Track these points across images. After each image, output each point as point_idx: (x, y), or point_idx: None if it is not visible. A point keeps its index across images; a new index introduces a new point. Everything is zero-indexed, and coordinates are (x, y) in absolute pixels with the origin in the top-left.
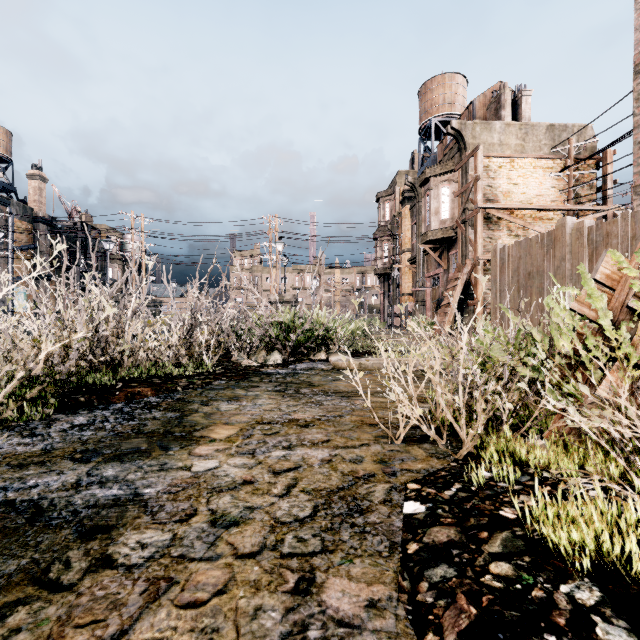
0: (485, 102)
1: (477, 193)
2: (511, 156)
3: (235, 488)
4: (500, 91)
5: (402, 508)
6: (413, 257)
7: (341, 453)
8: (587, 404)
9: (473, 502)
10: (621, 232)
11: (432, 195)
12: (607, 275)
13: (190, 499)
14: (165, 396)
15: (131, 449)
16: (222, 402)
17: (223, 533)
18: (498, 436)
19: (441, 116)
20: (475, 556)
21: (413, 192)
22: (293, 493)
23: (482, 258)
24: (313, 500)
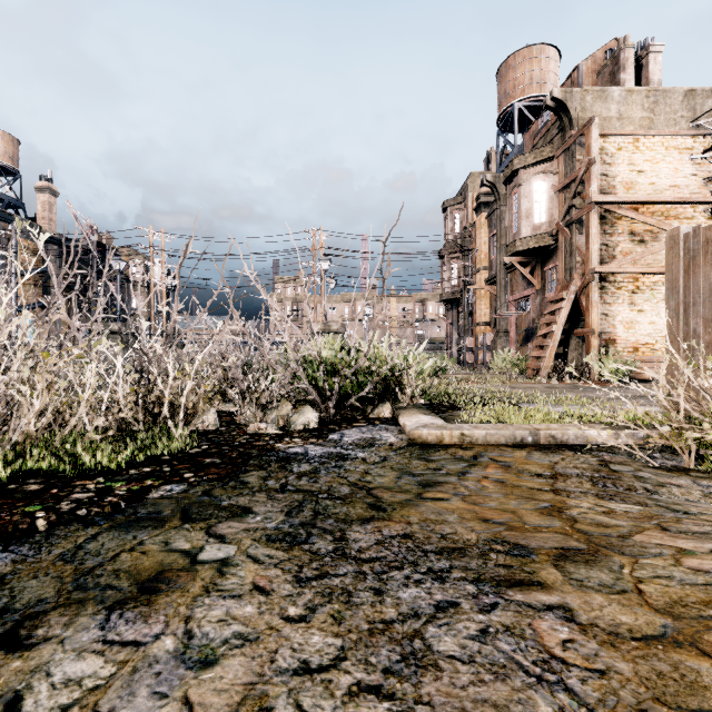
0: (594, 67)
1: (590, 182)
2: (635, 133)
3: None
4: (619, 47)
5: None
6: (492, 276)
7: None
8: None
9: None
10: None
11: (522, 192)
12: None
13: None
14: None
15: None
16: (85, 621)
17: None
18: None
19: (527, 99)
20: None
21: (491, 196)
22: None
23: (598, 270)
24: None
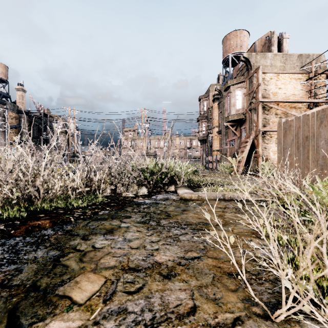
0: (261, 43)
1: (258, 93)
2: (277, 72)
3: None
4: (271, 36)
5: None
6: (219, 130)
7: None
8: None
9: None
10: None
11: (231, 95)
12: None
13: None
14: (59, 228)
15: None
16: (99, 236)
17: None
18: None
19: (235, 53)
20: None
21: (219, 95)
22: None
23: (261, 130)
24: None
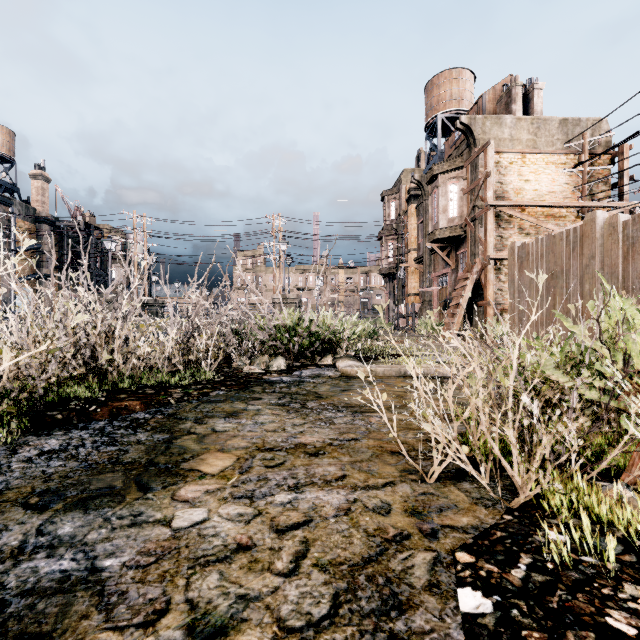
0: (495, 96)
1: (487, 190)
2: (522, 151)
3: (226, 559)
4: (511, 84)
5: (457, 600)
6: (419, 256)
7: (361, 497)
8: None
9: (559, 595)
10: None
11: (440, 193)
12: None
13: (163, 579)
14: (155, 411)
15: (102, 489)
16: (218, 419)
17: None
18: (562, 479)
19: (448, 112)
20: None
21: (419, 190)
22: (303, 569)
23: (493, 257)
24: (331, 583)
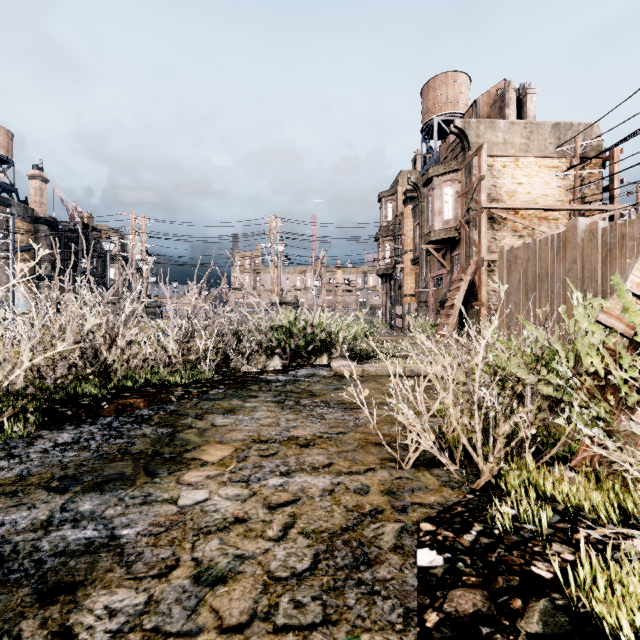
0: (489, 100)
1: (481, 193)
2: (516, 155)
3: (225, 528)
4: (504, 89)
5: (416, 558)
6: (416, 258)
7: (344, 481)
8: (622, 431)
9: (498, 552)
10: (638, 234)
11: (435, 195)
12: (638, 284)
13: (173, 544)
14: (158, 408)
15: (114, 475)
16: (218, 415)
17: (207, 594)
18: (519, 464)
19: (444, 115)
20: (510, 638)
21: (415, 192)
22: (290, 536)
23: (486, 259)
24: (313, 546)
